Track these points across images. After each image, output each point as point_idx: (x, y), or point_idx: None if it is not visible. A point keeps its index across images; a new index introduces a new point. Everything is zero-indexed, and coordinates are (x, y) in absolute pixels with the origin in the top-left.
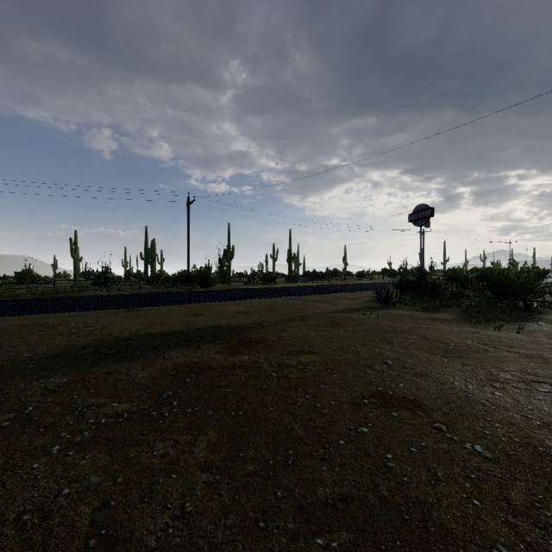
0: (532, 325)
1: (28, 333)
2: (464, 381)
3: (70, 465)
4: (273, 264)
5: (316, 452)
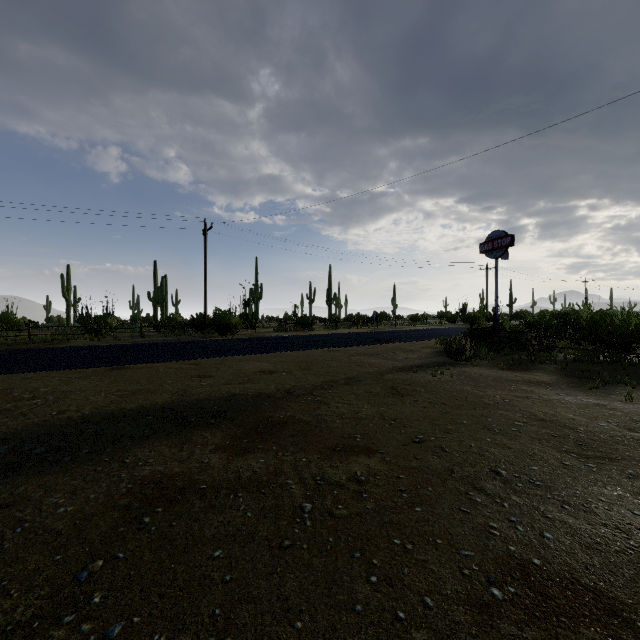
0: None
1: None
2: None
3: None
4: (310, 306)
5: None
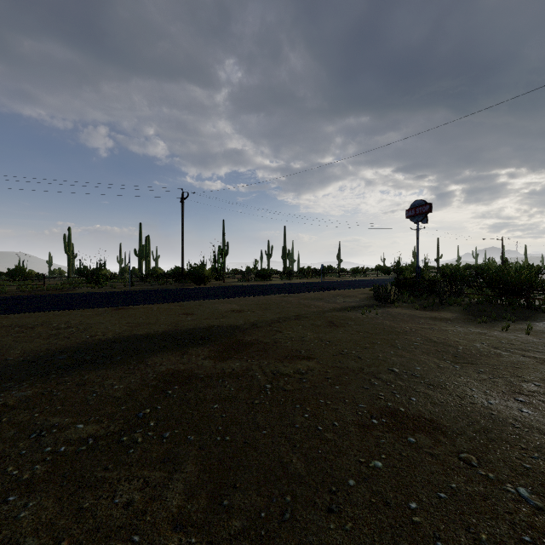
0: (539, 325)
1: (3, 335)
2: (484, 394)
3: (5, 519)
4: (268, 261)
5: (320, 498)
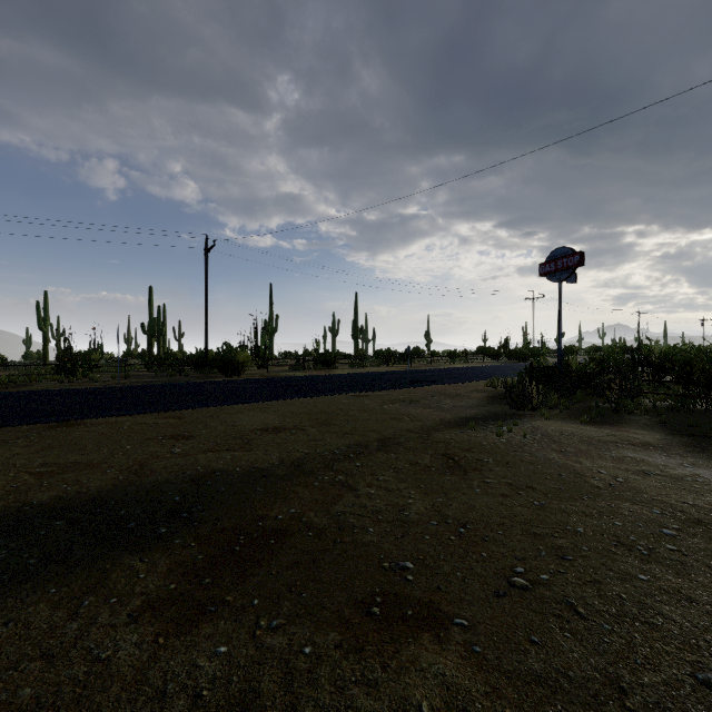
0: None
1: None
2: None
3: None
4: (333, 340)
5: None
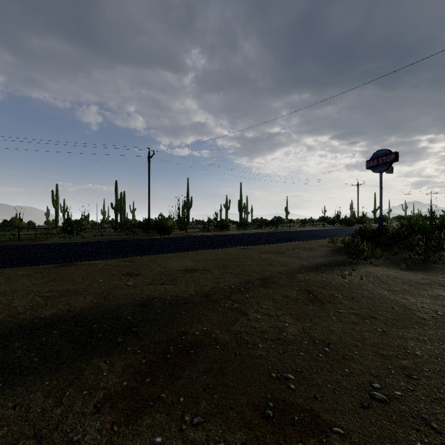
0: None
1: None
2: None
3: None
4: (226, 213)
5: None
